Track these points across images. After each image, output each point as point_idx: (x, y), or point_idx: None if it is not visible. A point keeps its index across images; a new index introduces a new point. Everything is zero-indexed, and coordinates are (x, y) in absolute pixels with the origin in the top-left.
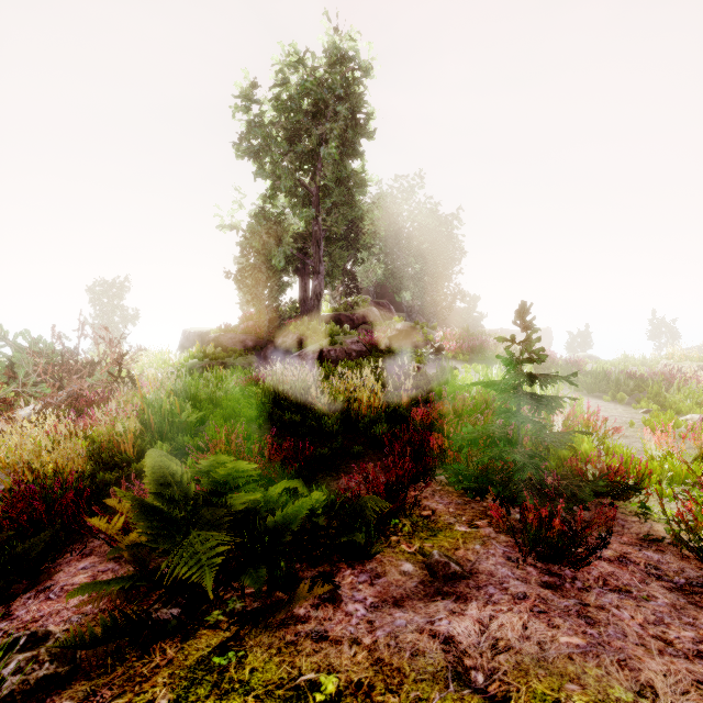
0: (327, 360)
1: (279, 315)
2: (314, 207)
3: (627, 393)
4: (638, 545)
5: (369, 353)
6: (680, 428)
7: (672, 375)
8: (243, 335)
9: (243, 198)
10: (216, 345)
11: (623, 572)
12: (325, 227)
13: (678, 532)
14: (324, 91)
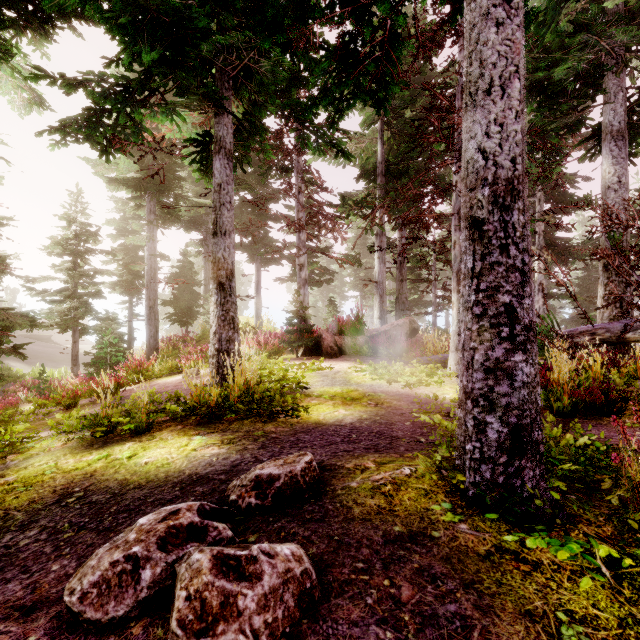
0: None
1: None
2: None
3: None
4: None
5: None
6: None
7: None
8: None
9: None
10: None
11: None
12: None
13: None
14: None
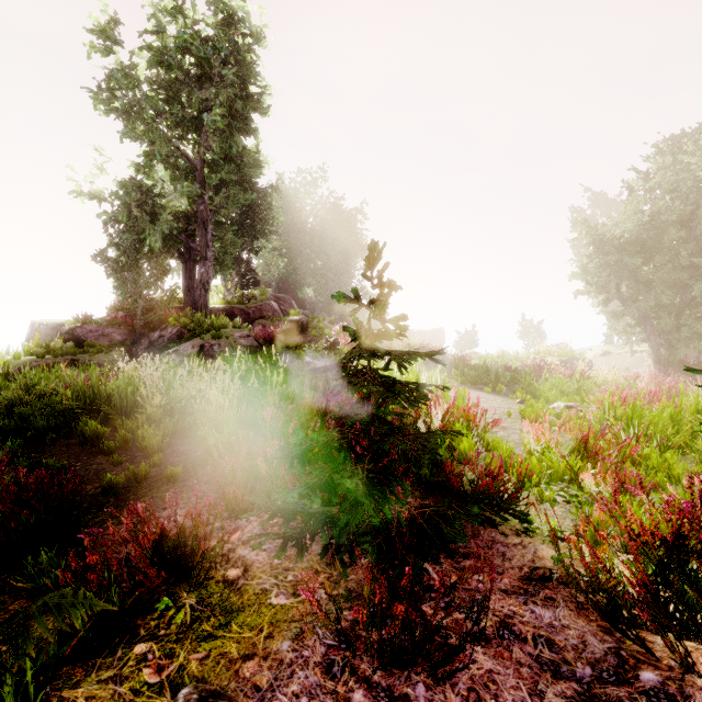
0: (209, 356)
1: (156, 305)
2: (199, 182)
3: (505, 385)
4: (523, 593)
5: (261, 348)
6: (550, 417)
7: (540, 367)
8: (109, 328)
9: (107, 162)
10: (71, 339)
11: (505, 671)
12: (213, 208)
13: (566, 557)
14: (208, 50)
